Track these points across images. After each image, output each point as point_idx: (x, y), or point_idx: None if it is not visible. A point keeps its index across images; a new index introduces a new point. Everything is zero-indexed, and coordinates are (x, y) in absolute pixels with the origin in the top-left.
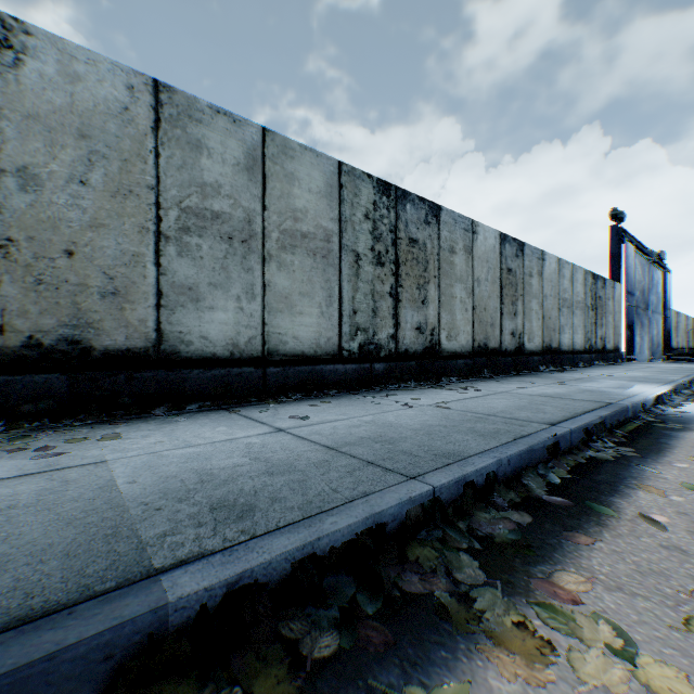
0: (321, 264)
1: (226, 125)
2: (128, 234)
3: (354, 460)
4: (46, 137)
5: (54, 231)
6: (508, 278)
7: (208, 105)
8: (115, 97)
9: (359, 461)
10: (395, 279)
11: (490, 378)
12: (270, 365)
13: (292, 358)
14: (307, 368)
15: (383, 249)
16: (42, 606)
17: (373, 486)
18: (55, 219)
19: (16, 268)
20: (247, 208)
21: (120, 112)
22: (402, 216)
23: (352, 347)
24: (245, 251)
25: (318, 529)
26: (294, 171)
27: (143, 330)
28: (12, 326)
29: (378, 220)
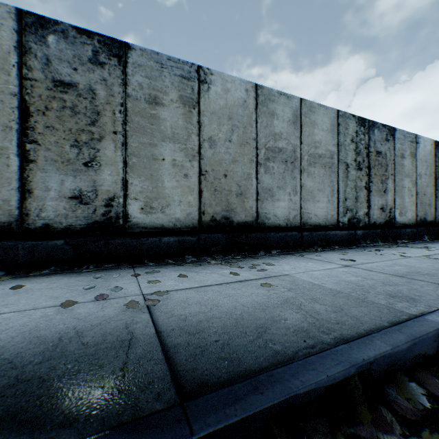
0: (328, 171)
1: (284, 100)
2: (245, 164)
3: (425, 282)
4: (217, 121)
5: (220, 166)
6: None
7: (276, 91)
8: (241, 96)
9: (430, 283)
10: (367, 177)
11: (430, 242)
12: (304, 231)
13: (314, 227)
14: (321, 232)
15: (360, 160)
16: (391, 320)
17: None
18: (220, 160)
19: (208, 184)
20: (293, 144)
21: (242, 103)
22: (371, 137)
23: (344, 220)
24: (292, 167)
25: None
26: (315, 120)
27: (251, 212)
28: (206, 211)
29: (358, 142)
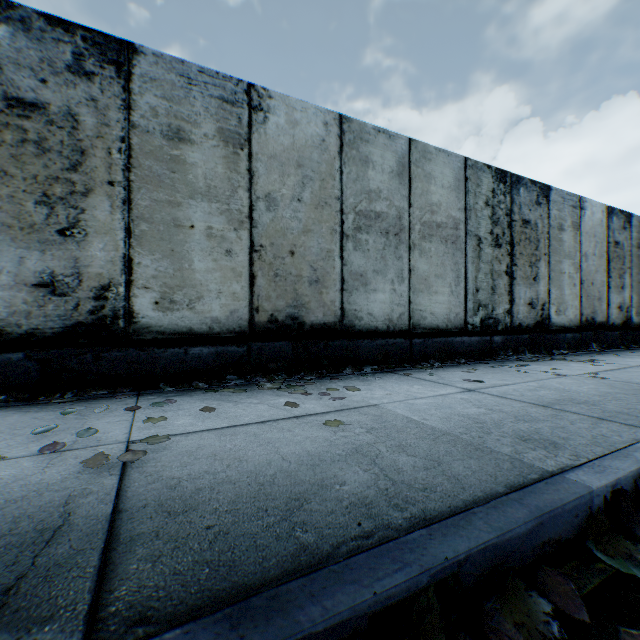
0: (451, 249)
1: (384, 141)
2: (324, 236)
3: (580, 415)
4: (279, 170)
5: (283, 238)
6: (613, 251)
7: (372, 127)
8: (316, 132)
9: (586, 417)
10: (509, 258)
11: (600, 352)
12: (415, 337)
13: (429, 331)
14: (441, 339)
15: (499, 232)
16: (512, 482)
17: (633, 435)
18: (284, 229)
19: (264, 266)
20: (398, 207)
21: (319, 143)
22: (516, 200)
23: (475, 321)
24: (397, 242)
25: (636, 460)
26: (431, 171)
27: (333, 308)
28: (262, 307)
29: (496, 206)
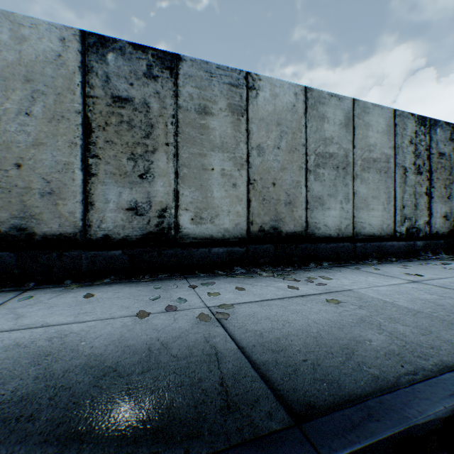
0: (383, 177)
1: (335, 102)
2: (294, 171)
3: None
4: (265, 128)
5: (268, 174)
6: None
7: (327, 93)
8: (289, 100)
9: None
10: (428, 182)
11: None
12: (357, 242)
13: (367, 237)
14: (376, 243)
15: (420, 163)
16: None
17: None
18: (268, 168)
19: (256, 193)
20: (345, 148)
21: (291, 108)
22: (433, 138)
23: (401, 230)
24: (344, 174)
25: None
26: (368, 121)
27: (300, 222)
28: (254, 221)
29: (417, 143)
